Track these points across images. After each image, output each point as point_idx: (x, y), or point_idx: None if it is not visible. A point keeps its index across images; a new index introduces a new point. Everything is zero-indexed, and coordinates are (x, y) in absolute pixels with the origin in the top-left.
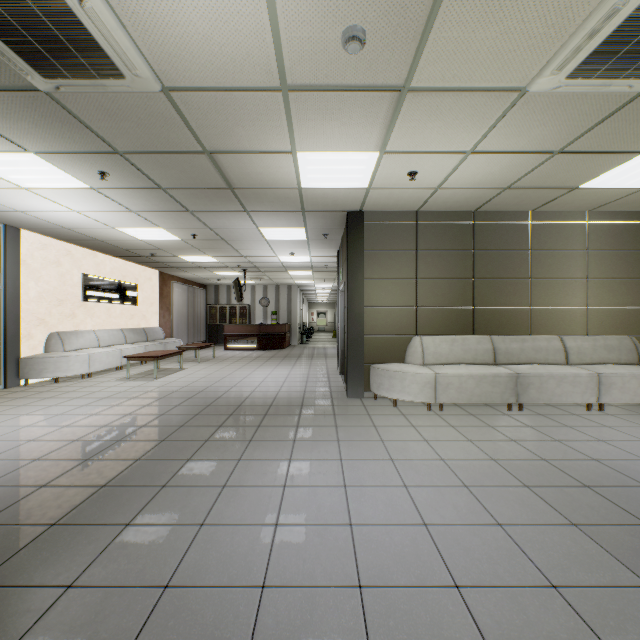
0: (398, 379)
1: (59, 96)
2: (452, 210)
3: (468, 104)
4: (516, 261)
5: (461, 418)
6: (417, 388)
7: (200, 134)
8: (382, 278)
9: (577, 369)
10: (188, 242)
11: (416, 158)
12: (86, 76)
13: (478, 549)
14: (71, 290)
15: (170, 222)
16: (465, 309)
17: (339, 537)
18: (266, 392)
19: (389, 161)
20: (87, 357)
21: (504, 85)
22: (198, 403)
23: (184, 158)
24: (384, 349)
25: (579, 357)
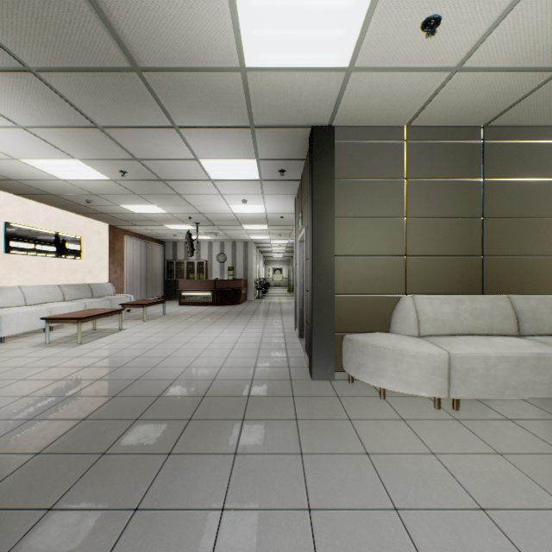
0: (390, 360)
1: None
2: (455, 124)
3: None
4: (540, 194)
5: (499, 429)
6: (420, 375)
7: None
8: (359, 217)
9: None
10: (121, 184)
11: None
12: None
13: None
14: None
15: (82, 148)
16: (471, 259)
17: None
18: (204, 368)
19: None
20: None
21: None
22: (102, 391)
23: None
24: (362, 313)
25: None
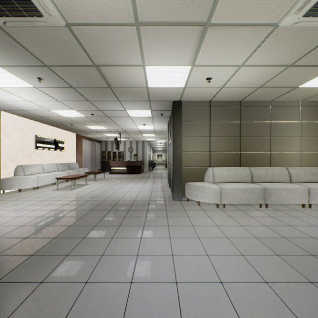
0: (200, 190)
1: (7, 29)
2: (229, 100)
3: (243, 35)
4: (263, 127)
5: (235, 212)
6: (211, 195)
7: (91, 54)
8: (191, 136)
9: (297, 185)
10: (89, 118)
11: (211, 69)
12: (20, 15)
13: (255, 301)
14: (29, 143)
15: (79, 107)
16: (236, 153)
17: (169, 291)
18: (130, 197)
19: (196, 71)
20: (36, 178)
21: (265, 22)
22: (93, 203)
23: (83, 69)
24: (192, 174)
25: (297, 178)
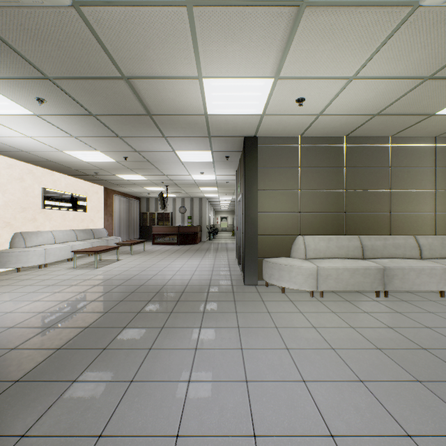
0: (286, 271)
1: None
2: (328, 135)
3: (360, 23)
4: (379, 176)
5: (339, 304)
6: (302, 279)
7: (116, 58)
8: (272, 189)
9: (432, 263)
10: (122, 163)
11: (305, 84)
12: None
13: None
14: (32, 200)
15: (105, 146)
16: (338, 214)
17: None
18: (180, 280)
19: (282, 87)
20: (43, 251)
21: None
22: (124, 290)
23: (106, 84)
24: (274, 246)
25: (430, 253)
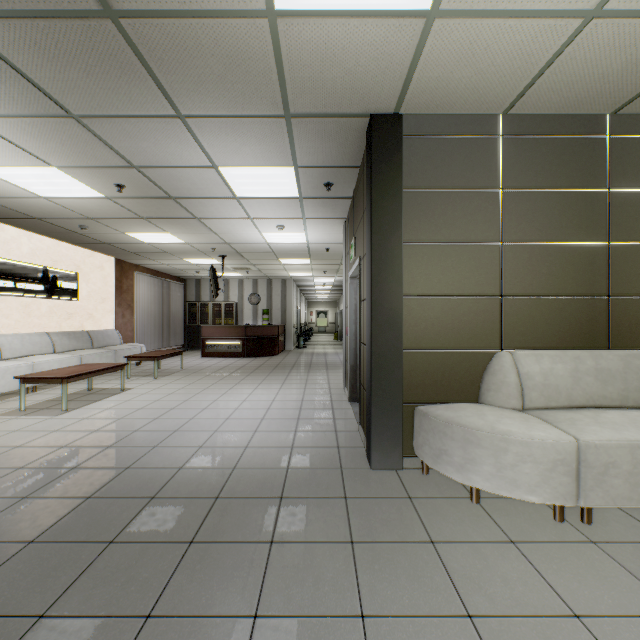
0: (487, 449)
1: None
2: (570, 111)
3: None
4: None
5: None
6: (535, 473)
7: None
8: (436, 242)
9: None
10: (120, 203)
11: None
12: None
13: None
14: None
15: (59, 151)
16: (593, 300)
17: None
18: (223, 449)
19: None
20: None
21: None
22: (73, 488)
23: None
24: (440, 376)
25: None
